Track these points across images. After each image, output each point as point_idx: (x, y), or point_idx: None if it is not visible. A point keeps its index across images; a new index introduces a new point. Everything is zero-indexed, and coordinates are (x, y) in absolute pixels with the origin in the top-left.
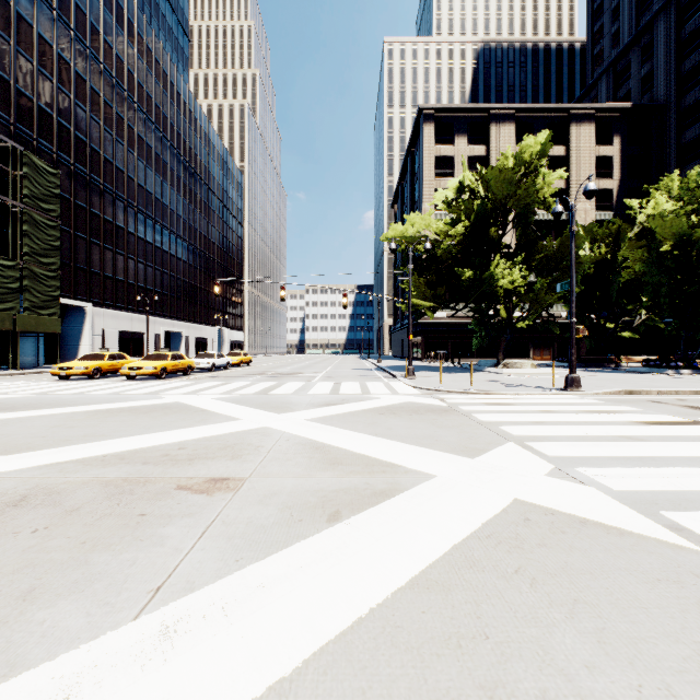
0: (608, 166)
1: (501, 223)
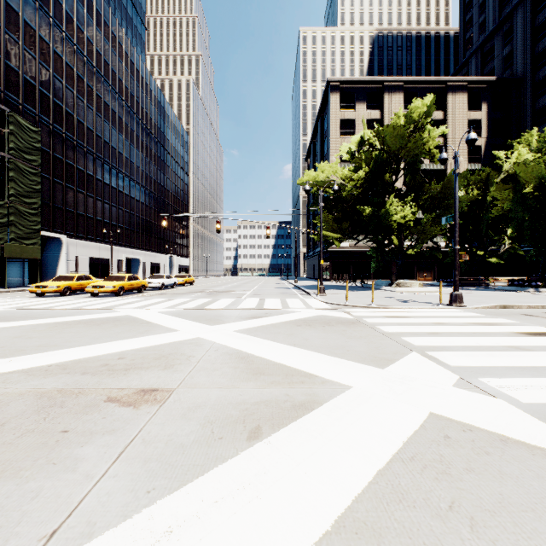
0: (477, 127)
1: (394, 170)
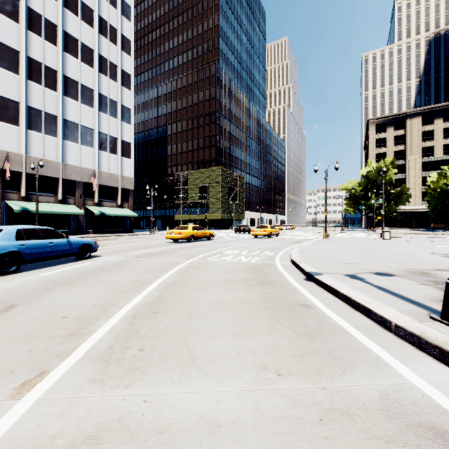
0: None
1: (376, 186)
